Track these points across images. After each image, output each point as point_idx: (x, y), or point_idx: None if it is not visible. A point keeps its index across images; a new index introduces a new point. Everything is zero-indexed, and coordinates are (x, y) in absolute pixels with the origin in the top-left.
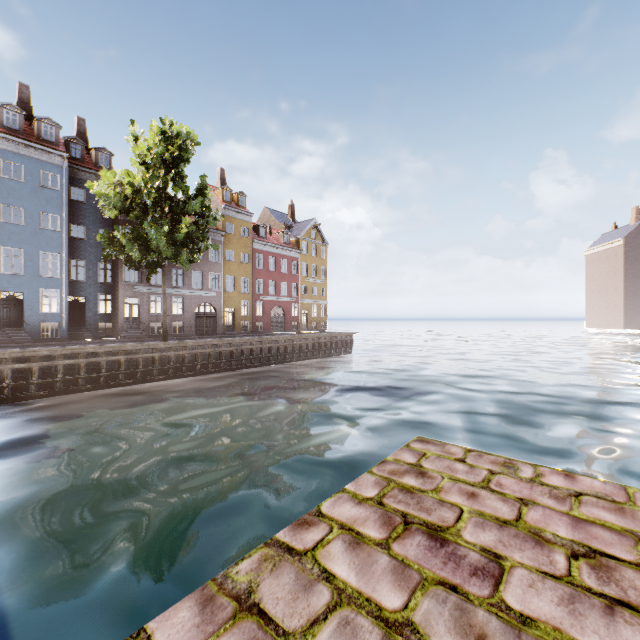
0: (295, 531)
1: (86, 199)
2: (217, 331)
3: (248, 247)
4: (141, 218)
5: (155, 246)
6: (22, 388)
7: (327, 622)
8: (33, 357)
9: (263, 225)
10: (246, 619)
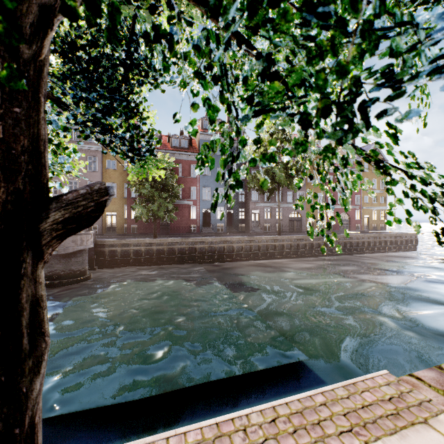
0: None
1: None
2: (302, 230)
3: None
4: None
5: (278, 179)
6: (220, 256)
7: None
8: (224, 241)
9: None
10: None
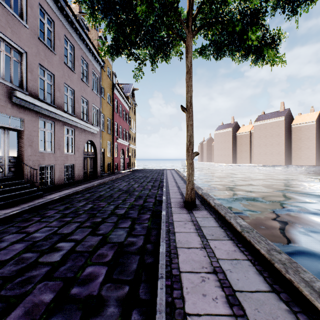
0: None
1: None
2: (97, 174)
3: (110, 89)
4: None
5: None
6: None
7: None
8: None
9: (114, 73)
10: None
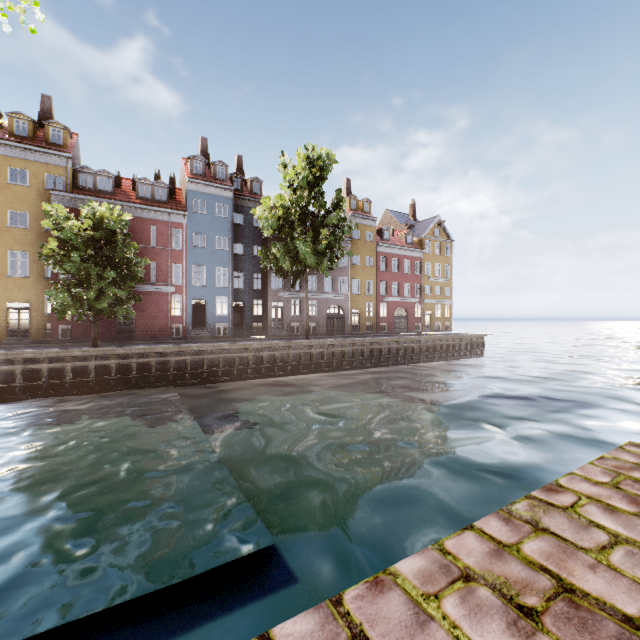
0: (546, 493)
1: (244, 222)
2: (345, 331)
3: (372, 251)
4: (290, 234)
5: (302, 257)
6: (213, 374)
7: (614, 549)
8: (219, 350)
9: (386, 228)
10: (545, 535)
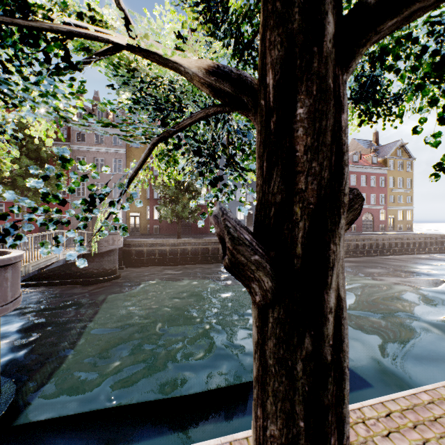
0: None
1: None
2: None
3: None
4: None
5: None
6: None
7: None
8: None
9: (355, 153)
10: None
